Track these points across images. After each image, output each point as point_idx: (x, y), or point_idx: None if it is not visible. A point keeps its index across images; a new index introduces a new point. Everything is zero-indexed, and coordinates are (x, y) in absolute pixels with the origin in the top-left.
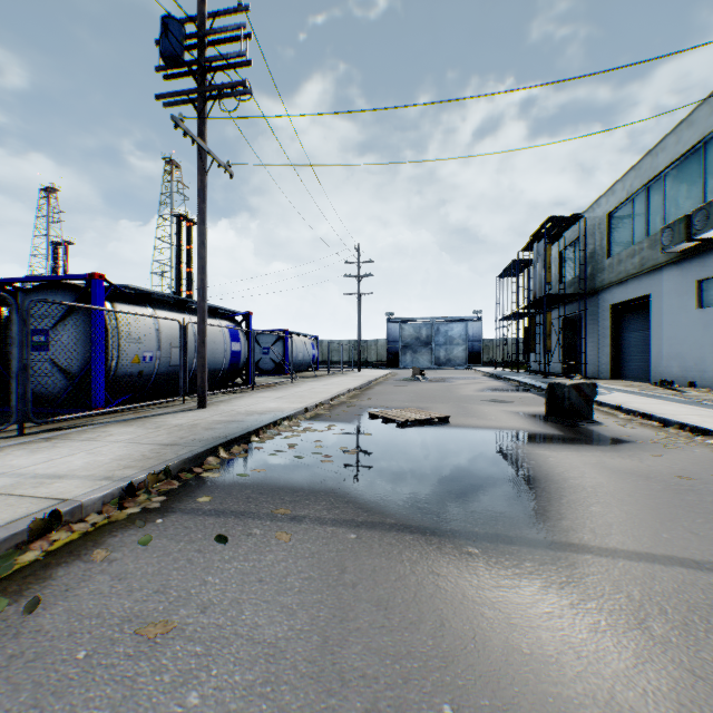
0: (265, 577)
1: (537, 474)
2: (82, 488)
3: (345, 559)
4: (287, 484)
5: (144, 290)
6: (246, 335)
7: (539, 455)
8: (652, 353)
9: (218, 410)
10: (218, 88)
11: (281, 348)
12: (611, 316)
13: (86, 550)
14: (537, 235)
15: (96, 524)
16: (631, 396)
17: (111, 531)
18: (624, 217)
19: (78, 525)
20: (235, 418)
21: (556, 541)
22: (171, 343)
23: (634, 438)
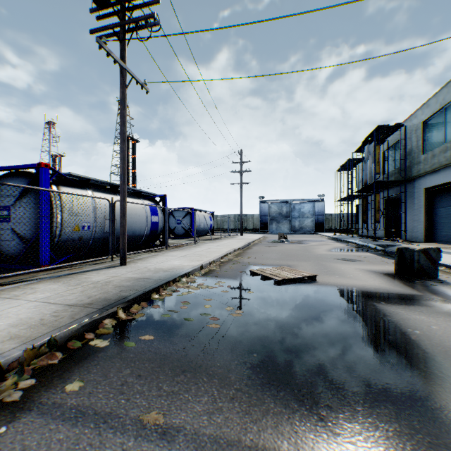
0: None
1: (433, 351)
2: None
3: None
4: (171, 359)
5: (83, 177)
6: (163, 211)
7: (418, 321)
8: None
9: (134, 267)
10: (135, 21)
11: (189, 220)
12: (425, 196)
13: None
14: (367, 140)
15: None
16: None
17: None
18: (437, 123)
19: None
20: (144, 275)
21: None
22: (104, 216)
23: None
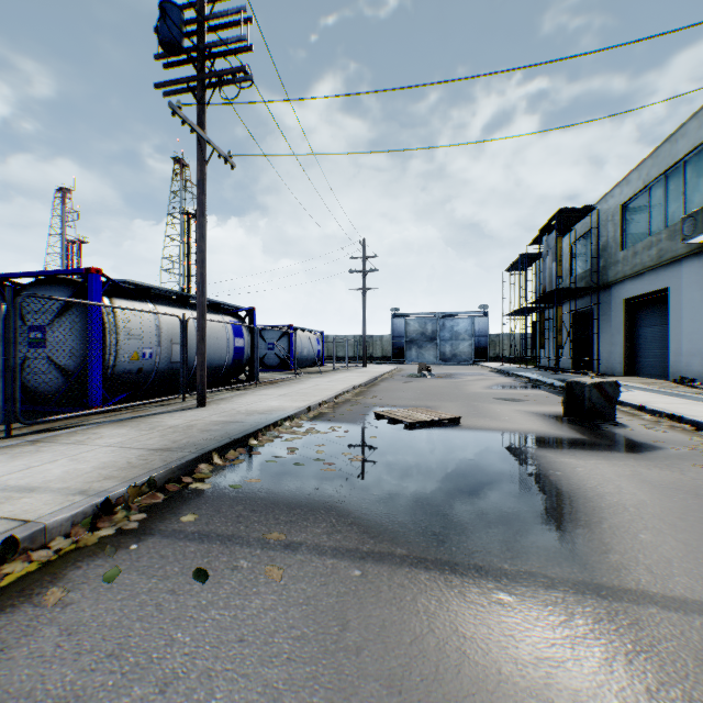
0: (247, 635)
1: (566, 488)
2: (51, 505)
3: (348, 608)
4: (284, 498)
5: (143, 285)
6: (250, 331)
7: (565, 463)
8: (671, 349)
9: (218, 409)
10: (218, 75)
11: (286, 343)
12: (625, 311)
13: (40, 588)
14: (547, 228)
15: (61, 549)
16: (652, 394)
17: (76, 561)
18: (639, 208)
19: (39, 552)
20: (234, 418)
21: (607, 585)
22: (171, 339)
23: (667, 444)
